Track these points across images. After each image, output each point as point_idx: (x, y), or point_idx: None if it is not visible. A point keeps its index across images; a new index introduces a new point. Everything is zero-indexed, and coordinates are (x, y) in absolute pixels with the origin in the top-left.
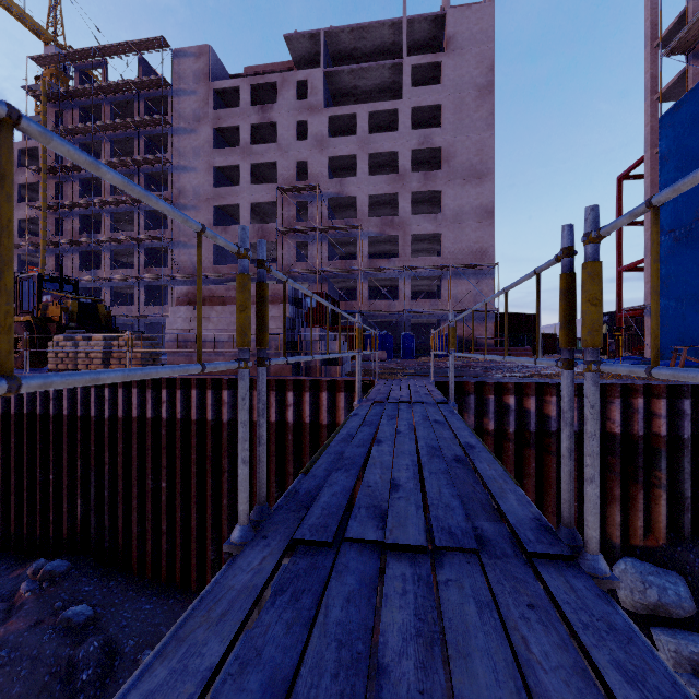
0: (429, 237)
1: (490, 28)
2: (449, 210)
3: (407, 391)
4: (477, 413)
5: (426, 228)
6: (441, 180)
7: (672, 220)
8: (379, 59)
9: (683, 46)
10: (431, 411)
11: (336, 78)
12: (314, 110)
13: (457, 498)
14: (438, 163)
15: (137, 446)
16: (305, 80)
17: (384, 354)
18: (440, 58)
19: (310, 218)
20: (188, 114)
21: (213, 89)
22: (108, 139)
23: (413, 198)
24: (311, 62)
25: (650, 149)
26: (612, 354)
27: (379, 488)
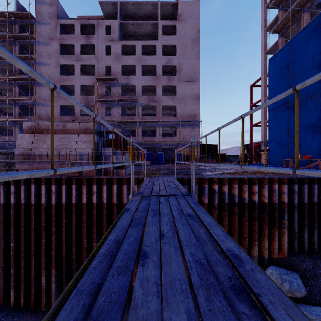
0: (170, 107)
1: (198, 13)
2: (179, 95)
3: (163, 185)
4: (199, 194)
5: (169, 103)
6: (176, 81)
7: (273, 104)
8: (147, 20)
9: (277, 30)
10: (182, 203)
11: (126, 26)
12: (114, 41)
13: None
14: (174, 73)
15: None
16: (109, 25)
17: (149, 162)
18: (175, 23)
19: (112, 95)
20: (45, 34)
21: (59, 23)
22: None
23: (163, 88)
24: (113, 17)
25: (264, 73)
26: (249, 162)
27: None
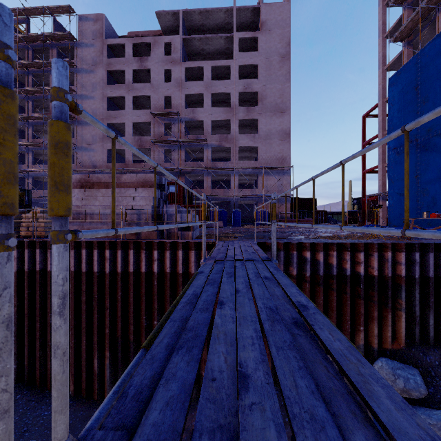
0: (250, 149)
1: (288, 18)
2: (262, 131)
3: (240, 250)
4: (285, 263)
5: (248, 143)
6: (258, 113)
7: (395, 141)
8: (218, 33)
9: (401, 37)
10: (260, 267)
11: (190, 42)
12: (175, 63)
13: (319, 398)
14: (255, 102)
15: (39, 292)
16: (169, 42)
17: (222, 223)
18: (257, 35)
19: (173, 134)
20: (88, 59)
21: (106, 44)
22: (30, 73)
23: (240, 123)
24: (174, 32)
25: (382, 98)
26: (360, 223)
27: (225, 383)
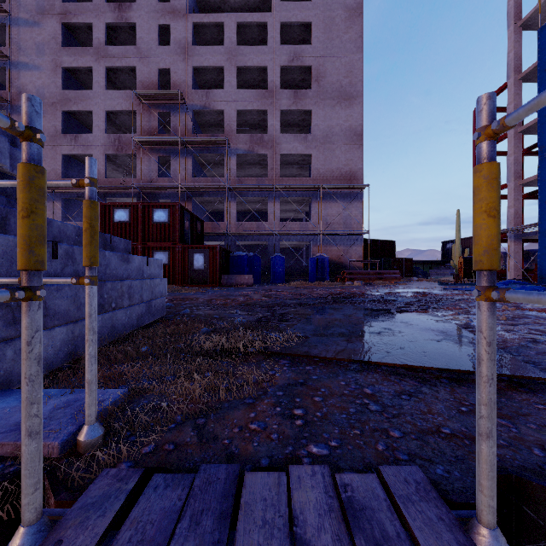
0: (299, 160)
1: None
2: (319, 130)
3: None
4: None
5: (296, 148)
6: (311, 100)
7: None
8: None
9: None
10: None
11: None
12: (177, 14)
13: None
14: (307, 88)
15: None
16: None
17: (251, 278)
18: None
19: (173, 131)
20: (30, 3)
21: None
22: None
23: (283, 119)
24: None
25: (514, 74)
26: None
27: None
